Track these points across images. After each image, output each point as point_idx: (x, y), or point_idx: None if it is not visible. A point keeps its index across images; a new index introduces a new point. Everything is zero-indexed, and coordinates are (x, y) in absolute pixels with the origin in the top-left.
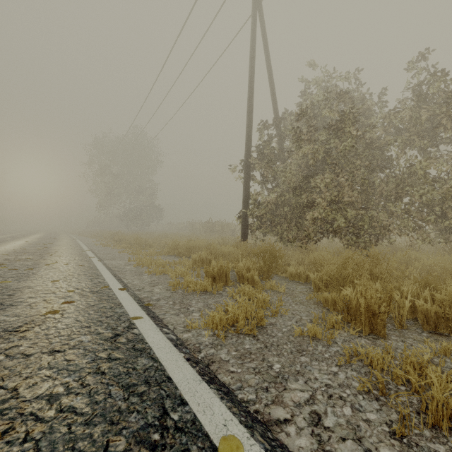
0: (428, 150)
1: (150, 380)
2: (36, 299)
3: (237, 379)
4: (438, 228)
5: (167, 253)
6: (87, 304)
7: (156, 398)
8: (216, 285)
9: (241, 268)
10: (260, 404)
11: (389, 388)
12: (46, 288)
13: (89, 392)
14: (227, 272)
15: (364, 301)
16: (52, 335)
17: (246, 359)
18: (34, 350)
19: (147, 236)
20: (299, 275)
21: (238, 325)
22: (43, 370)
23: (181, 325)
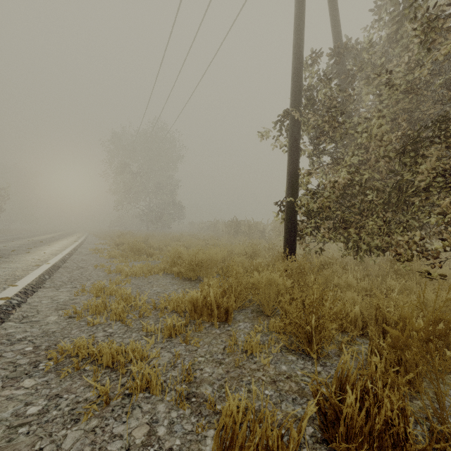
0: None
1: None
2: None
3: None
4: None
5: (164, 270)
6: None
7: None
8: None
9: (348, 413)
10: None
11: None
12: None
13: None
14: None
15: None
16: None
17: None
18: None
19: (160, 238)
20: None
21: None
22: None
23: None
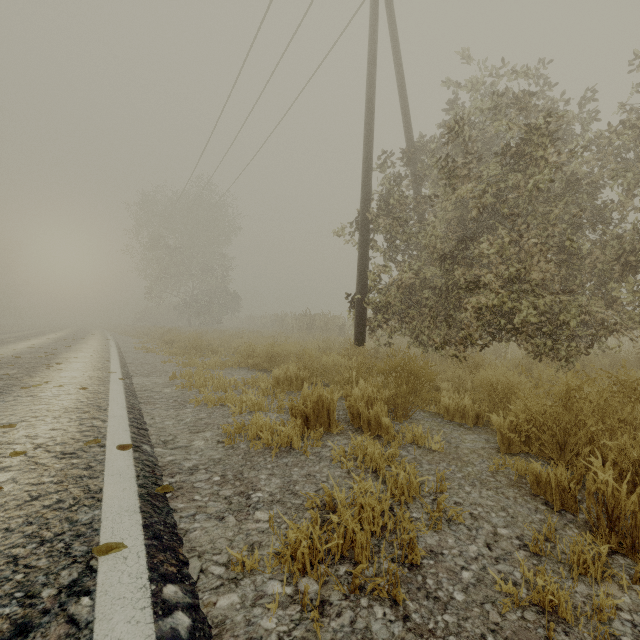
0: None
1: None
2: None
3: None
4: None
5: (238, 364)
6: (27, 492)
7: None
8: (310, 432)
9: (356, 397)
10: None
11: None
12: None
13: None
14: (330, 409)
15: None
16: None
17: None
18: None
19: (215, 335)
20: (463, 412)
21: (355, 573)
22: None
23: (221, 558)
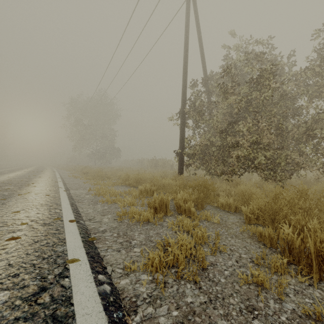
0: None
1: None
2: None
3: None
4: None
5: (121, 184)
6: (32, 239)
7: None
8: (157, 215)
9: (179, 199)
10: None
11: None
12: (3, 220)
13: None
14: (167, 204)
15: (313, 245)
16: None
17: None
18: None
19: (108, 169)
20: (229, 206)
21: (178, 270)
22: None
23: (120, 266)
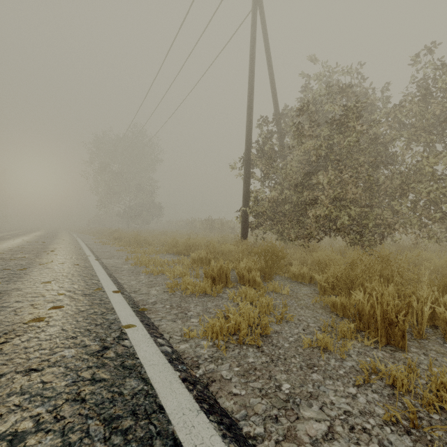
0: (434, 146)
1: (138, 410)
2: (23, 303)
3: (241, 404)
4: (444, 226)
5: (166, 252)
6: (77, 309)
7: (143, 438)
8: (216, 286)
9: (241, 268)
10: (270, 440)
11: (420, 416)
12: (35, 290)
13: (62, 428)
14: (227, 273)
15: (379, 308)
16: (32, 349)
17: (250, 376)
18: (7, 369)
19: (147, 233)
20: (303, 276)
21: (240, 334)
22: (13, 396)
23: (178, 334)
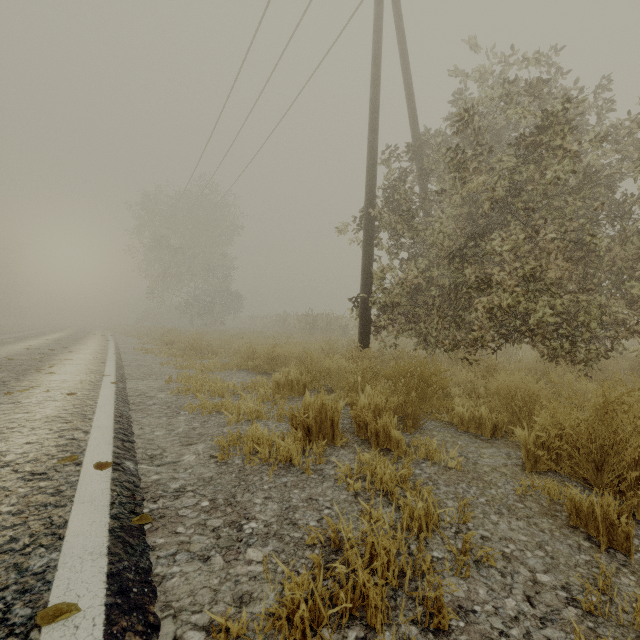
0: None
1: None
2: None
3: None
4: None
5: (238, 367)
6: None
7: None
8: (312, 444)
9: (362, 406)
10: None
11: None
12: None
13: None
14: (334, 419)
15: None
16: None
17: None
18: None
19: (216, 336)
20: (479, 422)
21: None
22: None
23: (202, 618)
